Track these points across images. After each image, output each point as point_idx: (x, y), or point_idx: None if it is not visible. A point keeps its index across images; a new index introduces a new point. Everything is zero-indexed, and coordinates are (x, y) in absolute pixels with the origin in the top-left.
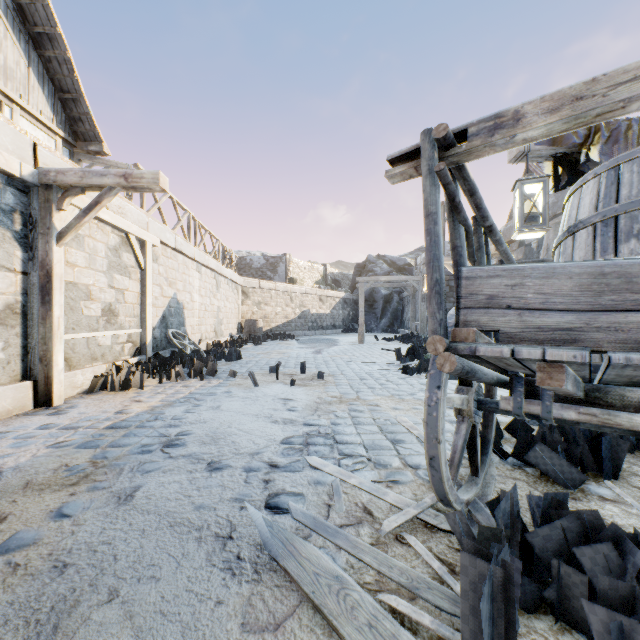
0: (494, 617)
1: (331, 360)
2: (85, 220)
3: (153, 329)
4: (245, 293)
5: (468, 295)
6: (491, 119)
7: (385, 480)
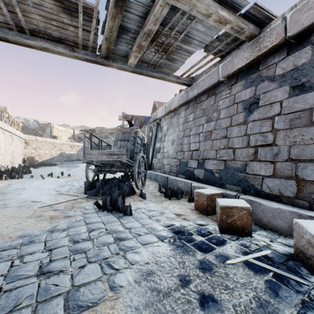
0: (87, 187)
1: (75, 172)
2: None
3: None
4: (27, 143)
5: (88, 153)
6: (93, 129)
7: (82, 187)
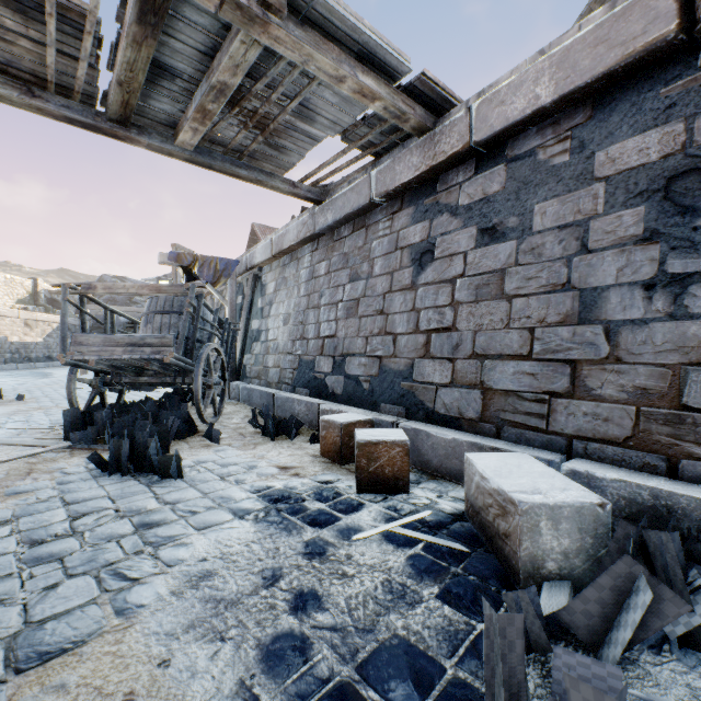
0: (72, 423)
1: (37, 389)
2: None
3: None
4: None
5: (75, 341)
6: (89, 285)
7: (58, 425)
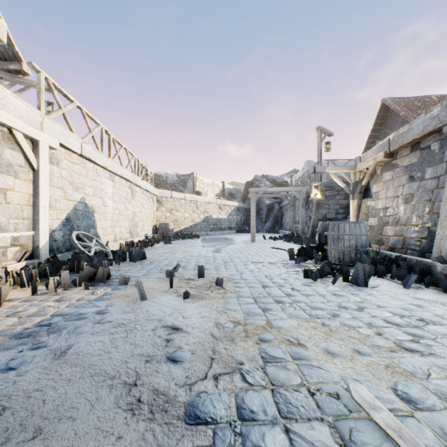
0: None
1: (229, 260)
2: None
3: (53, 231)
4: (159, 201)
5: None
6: None
7: None
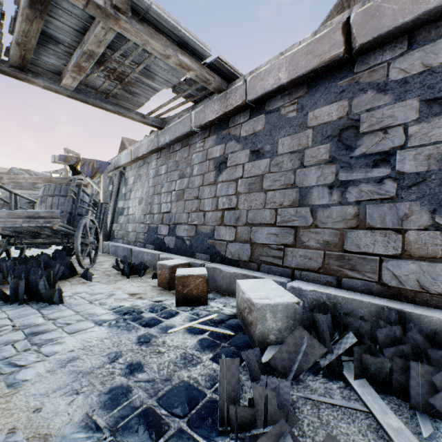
0: None
1: None
2: None
3: None
4: None
5: None
6: None
7: None
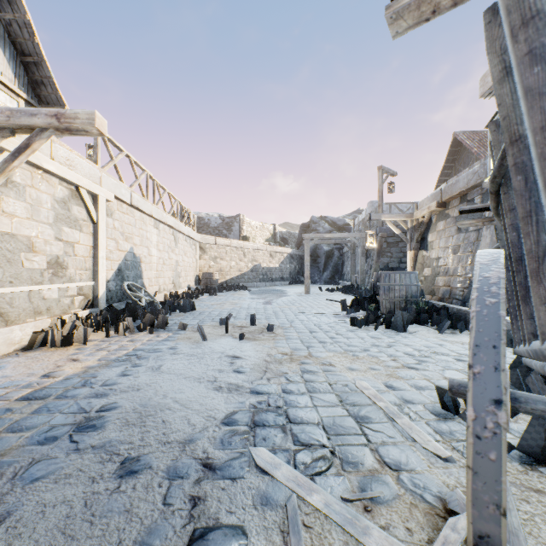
0: None
1: (280, 311)
2: (14, 164)
3: (107, 282)
4: (202, 249)
5: None
6: None
7: (360, 497)
